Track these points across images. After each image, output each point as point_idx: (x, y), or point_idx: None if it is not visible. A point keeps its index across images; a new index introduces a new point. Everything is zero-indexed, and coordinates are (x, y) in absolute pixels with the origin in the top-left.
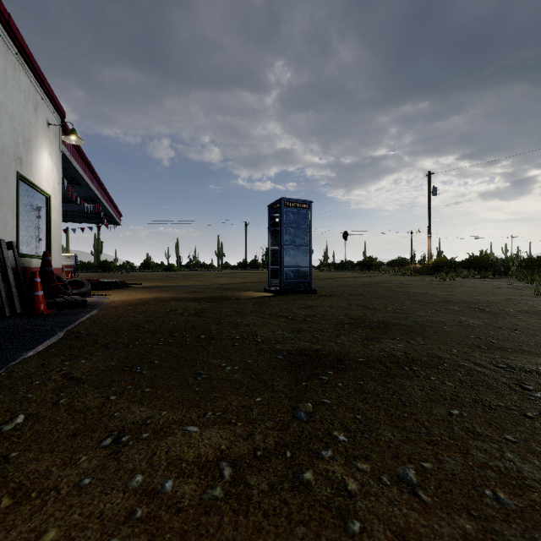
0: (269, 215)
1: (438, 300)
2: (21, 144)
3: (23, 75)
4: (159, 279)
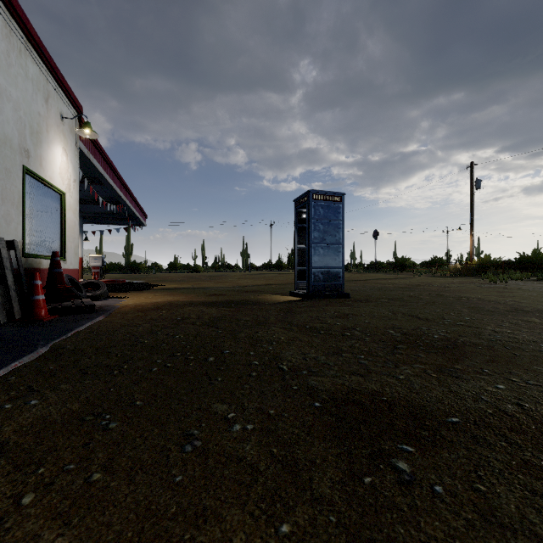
0: (295, 210)
1: (504, 308)
2: (28, 136)
3: (30, 62)
4: (183, 280)
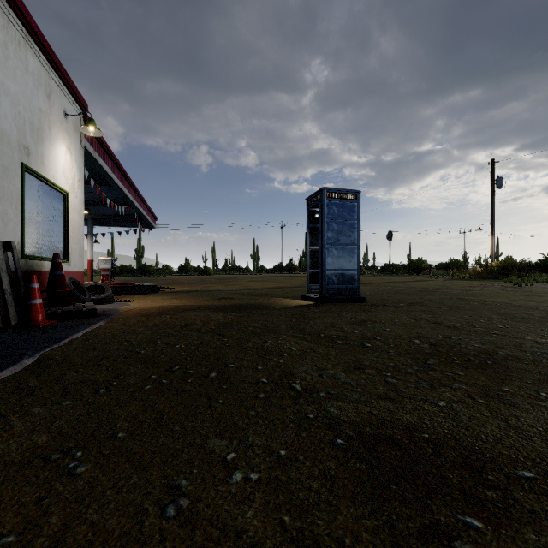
0: (307, 209)
1: (539, 314)
2: (28, 133)
3: (31, 55)
4: (192, 283)
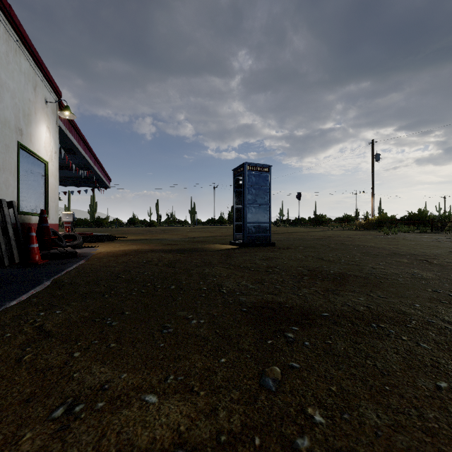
0: (233, 177)
1: (386, 253)
2: (21, 118)
3: (23, 59)
4: (141, 233)
